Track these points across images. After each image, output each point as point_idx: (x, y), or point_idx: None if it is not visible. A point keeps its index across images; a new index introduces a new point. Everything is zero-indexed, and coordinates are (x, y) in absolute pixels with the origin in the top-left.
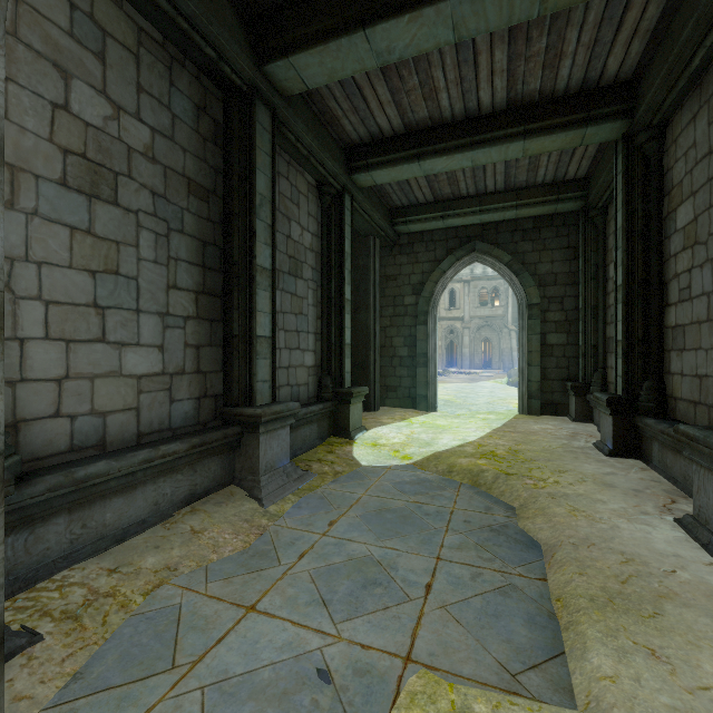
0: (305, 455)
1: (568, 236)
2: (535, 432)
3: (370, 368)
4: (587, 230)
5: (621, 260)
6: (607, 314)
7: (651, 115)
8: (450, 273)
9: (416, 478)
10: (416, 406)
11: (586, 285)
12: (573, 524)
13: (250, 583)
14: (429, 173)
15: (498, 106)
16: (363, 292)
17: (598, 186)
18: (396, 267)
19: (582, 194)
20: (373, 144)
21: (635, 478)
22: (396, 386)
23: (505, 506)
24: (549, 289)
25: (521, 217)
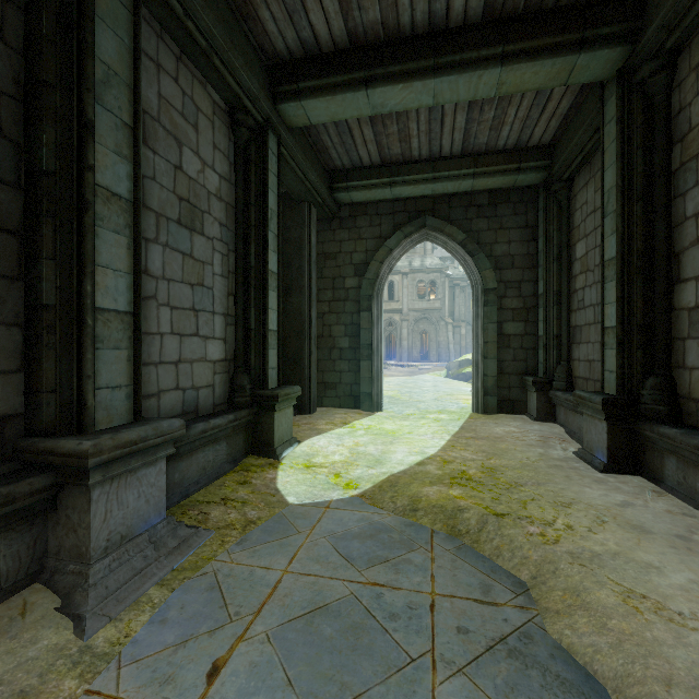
0: (204, 492)
1: (526, 214)
2: (501, 438)
3: (304, 361)
4: (549, 206)
5: (612, 228)
6: (572, 300)
7: (663, 35)
8: (398, 252)
9: (366, 525)
10: (358, 405)
11: (548, 268)
12: (649, 636)
13: None
14: (379, 111)
15: (472, 14)
16: (296, 270)
17: (569, 151)
18: (335, 244)
19: (545, 164)
20: (306, 61)
21: (662, 511)
22: (335, 382)
23: (509, 579)
24: (506, 272)
25: (476, 191)
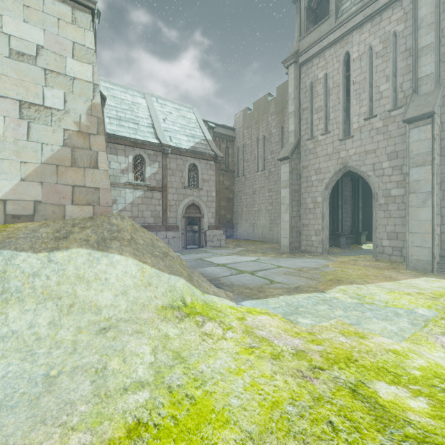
0: (348, 246)
1: None
2: None
3: (370, 227)
4: None
5: None
6: None
7: None
8: None
9: None
10: None
11: None
12: None
13: (343, 253)
14: None
15: None
16: (367, 201)
17: None
18: None
19: None
20: None
21: None
22: None
23: None
24: None
25: None
